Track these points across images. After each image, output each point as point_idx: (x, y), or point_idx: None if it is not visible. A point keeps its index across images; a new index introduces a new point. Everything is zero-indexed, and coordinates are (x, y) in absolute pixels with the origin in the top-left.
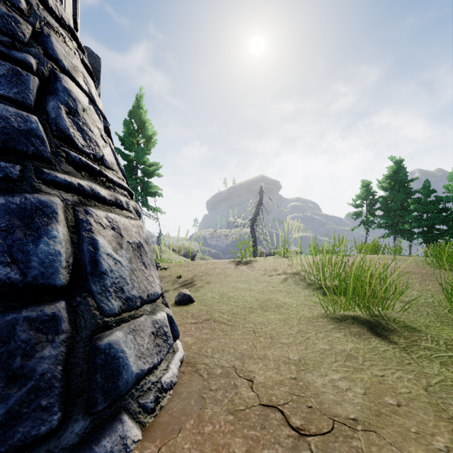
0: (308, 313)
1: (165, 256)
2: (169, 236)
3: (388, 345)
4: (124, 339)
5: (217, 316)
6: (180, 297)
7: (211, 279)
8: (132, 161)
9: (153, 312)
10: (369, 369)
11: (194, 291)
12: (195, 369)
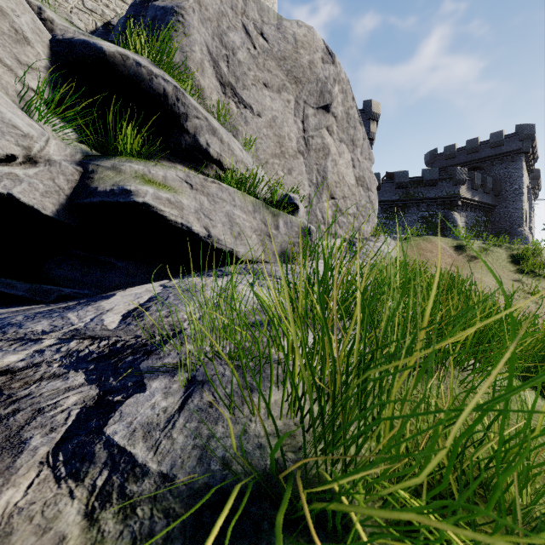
0: None
1: None
2: None
3: None
4: None
5: None
6: None
7: None
8: None
9: None
10: None
11: None
12: None
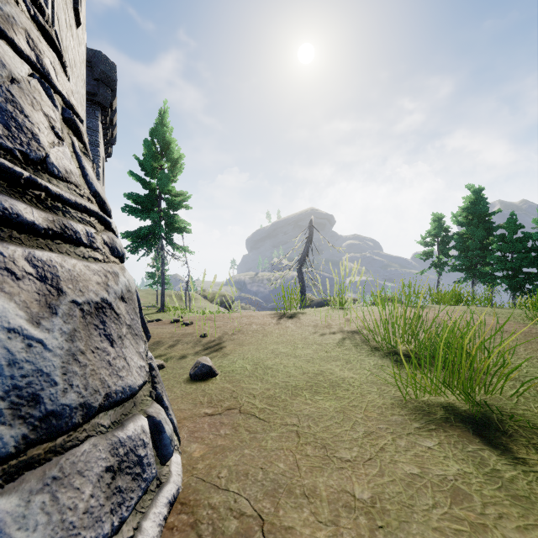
0: (377, 397)
1: (196, 305)
2: (191, 283)
3: (515, 465)
4: (21, 510)
5: (245, 402)
6: (197, 369)
7: (246, 338)
8: (154, 189)
9: (122, 421)
10: (498, 528)
11: (220, 358)
12: (193, 521)
